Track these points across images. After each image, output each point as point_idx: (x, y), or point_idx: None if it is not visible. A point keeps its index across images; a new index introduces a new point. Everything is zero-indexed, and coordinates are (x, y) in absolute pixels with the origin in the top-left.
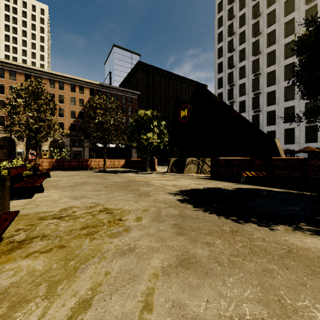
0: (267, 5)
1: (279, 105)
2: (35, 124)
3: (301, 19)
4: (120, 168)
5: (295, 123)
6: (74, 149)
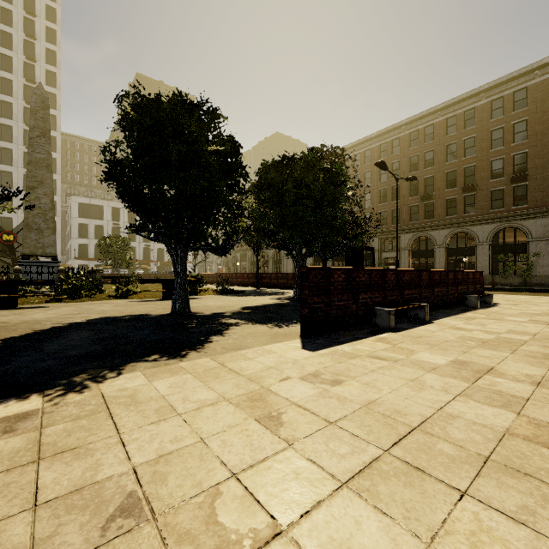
0: None
1: None
2: None
3: (20, 135)
4: None
5: None
6: None
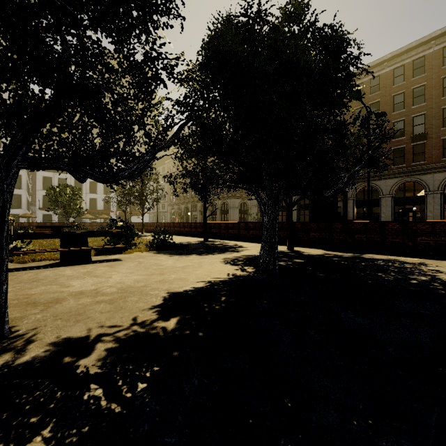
0: None
1: None
2: None
3: None
4: None
5: None
6: None
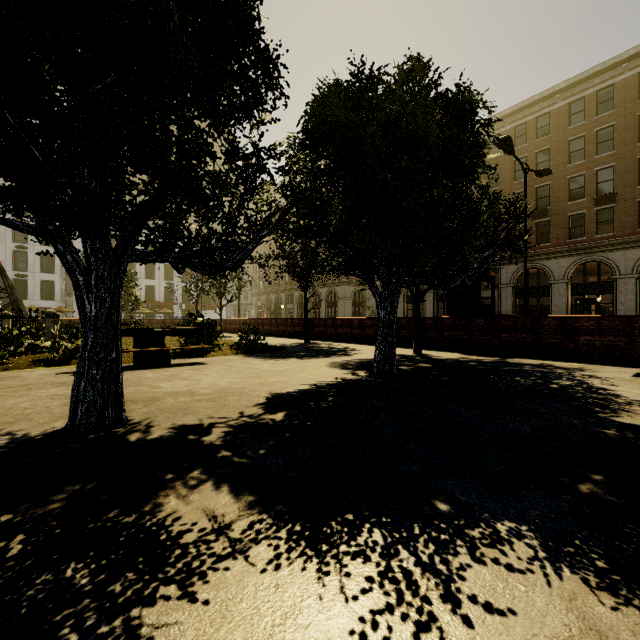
0: None
1: None
2: None
3: None
4: None
5: None
6: None
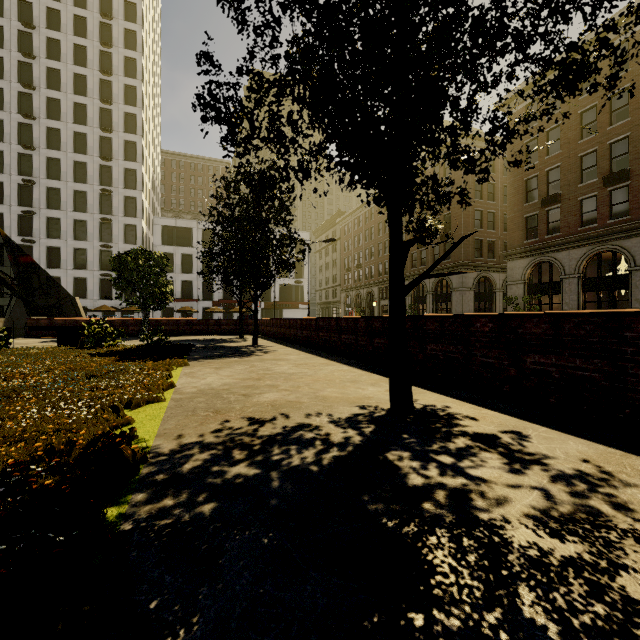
0: (47, 83)
1: (66, 242)
2: None
3: (96, 143)
4: None
5: (88, 273)
6: None
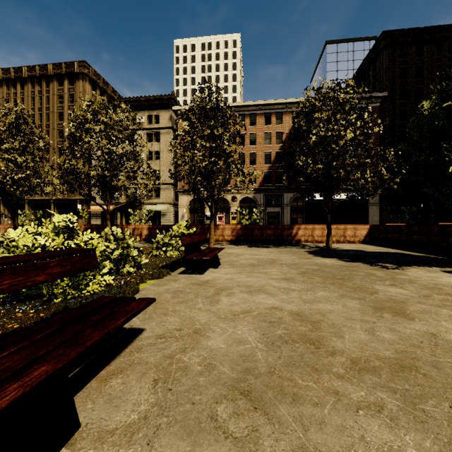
0: None
1: None
2: (203, 161)
3: None
4: (357, 243)
5: None
6: (269, 209)
